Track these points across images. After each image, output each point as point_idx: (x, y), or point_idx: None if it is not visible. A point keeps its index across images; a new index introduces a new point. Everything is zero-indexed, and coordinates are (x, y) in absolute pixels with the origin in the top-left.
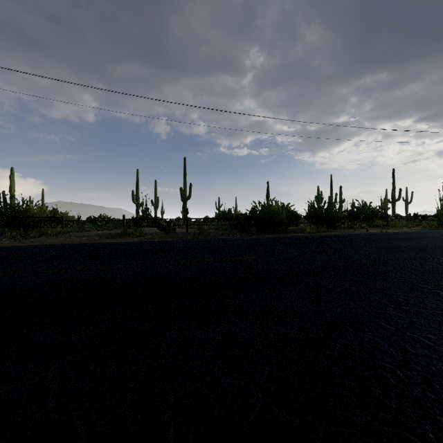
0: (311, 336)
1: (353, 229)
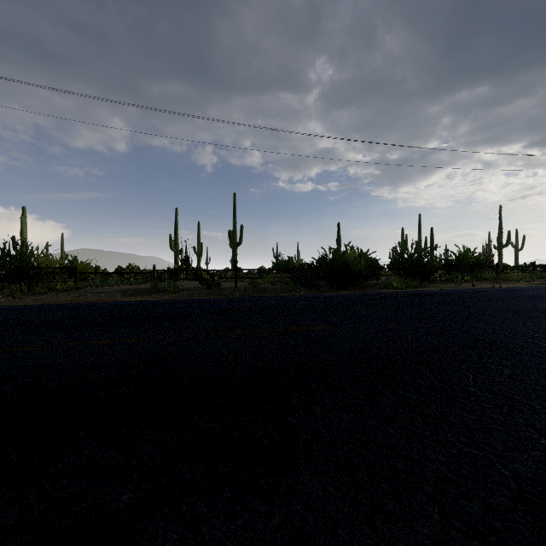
0: None
1: (453, 283)
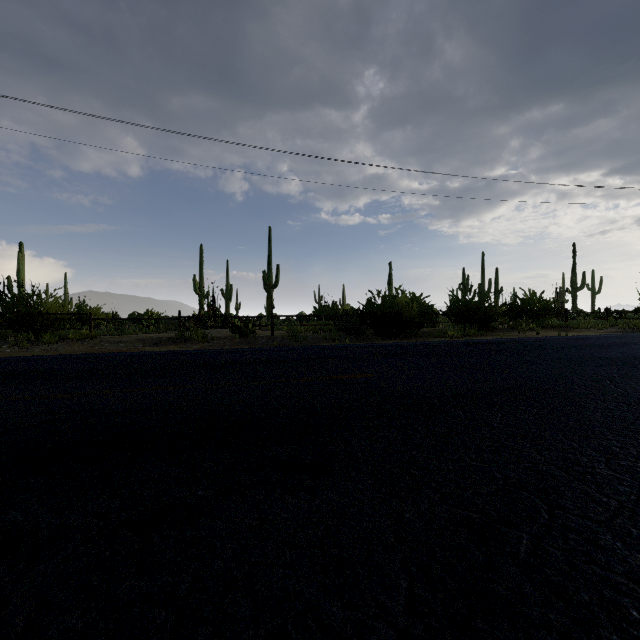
0: (476, 517)
1: (516, 331)
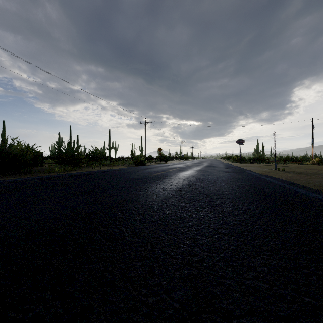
0: None
1: (91, 167)
